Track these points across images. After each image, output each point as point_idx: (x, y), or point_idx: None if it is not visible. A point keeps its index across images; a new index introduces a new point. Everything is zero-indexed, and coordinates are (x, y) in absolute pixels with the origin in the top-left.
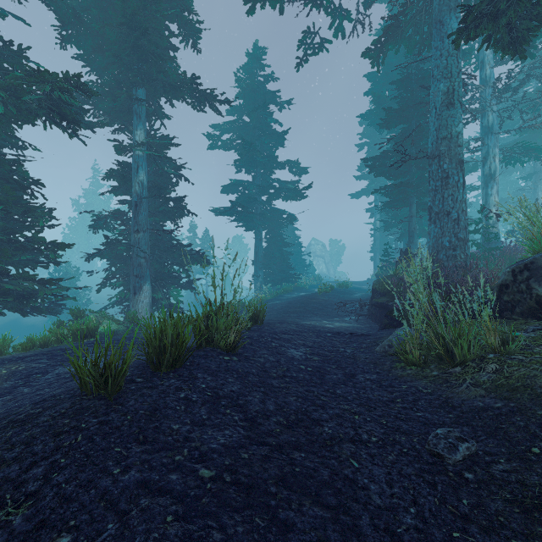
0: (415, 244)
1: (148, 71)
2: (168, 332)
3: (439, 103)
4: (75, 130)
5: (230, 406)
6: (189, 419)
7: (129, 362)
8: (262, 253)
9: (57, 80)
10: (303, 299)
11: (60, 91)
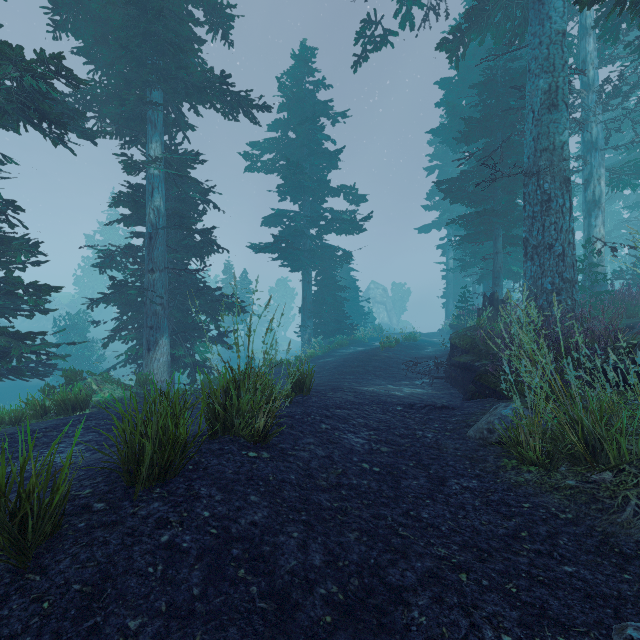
0: (501, 287)
1: (165, 67)
2: (153, 424)
3: (538, 105)
4: (60, 135)
5: (247, 558)
6: (165, 599)
7: (62, 492)
8: (311, 299)
9: (22, 56)
10: (362, 356)
11: (33, 78)
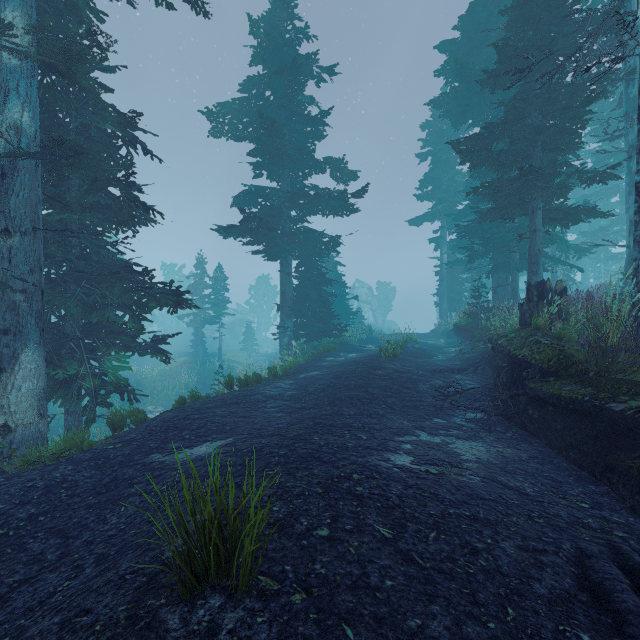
0: (540, 276)
1: None
2: None
3: None
4: None
5: None
6: None
7: None
8: (291, 294)
9: None
10: (359, 369)
11: None
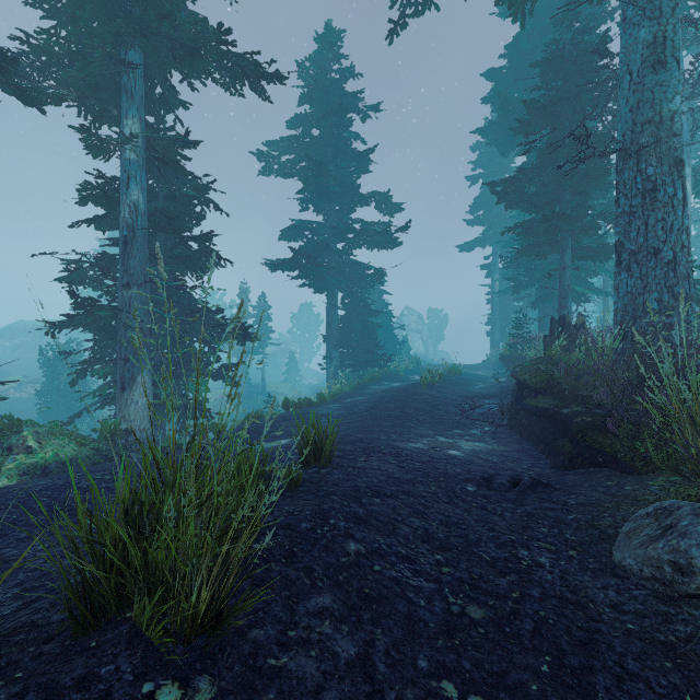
0: (569, 310)
1: (142, 15)
2: None
3: (638, 64)
4: None
5: None
6: None
7: None
8: (337, 325)
9: None
10: (399, 394)
11: None
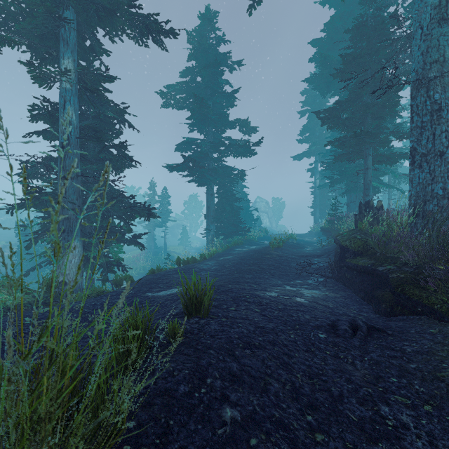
0: (371, 197)
1: None
2: None
3: (428, 20)
4: None
5: None
6: None
7: None
8: (213, 208)
9: None
10: (256, 254)
11: None
